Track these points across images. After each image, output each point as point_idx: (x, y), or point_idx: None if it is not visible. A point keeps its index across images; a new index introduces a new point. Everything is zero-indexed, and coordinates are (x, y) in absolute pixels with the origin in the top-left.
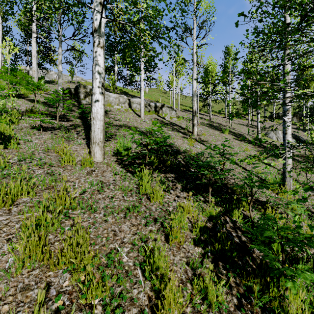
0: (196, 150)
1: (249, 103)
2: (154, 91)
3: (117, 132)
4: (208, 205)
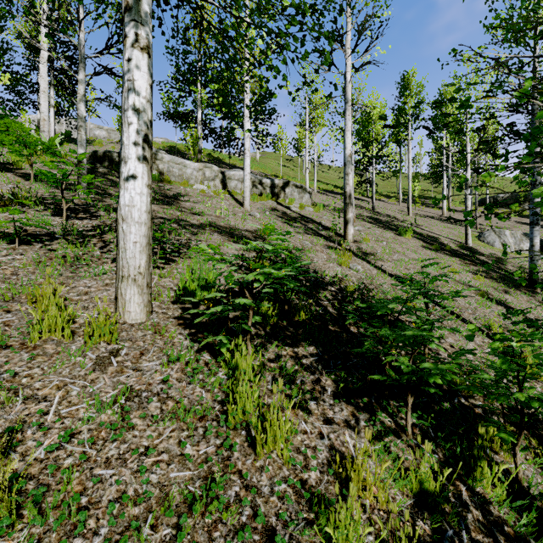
0: (355, 276)
1: (445, 179)
2: (270, 157)
3: (192, 241)
4: (412, 453)
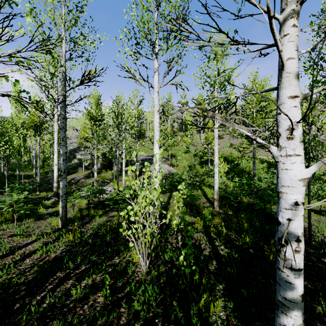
0: None
1: None
2: None
3: None
4: None
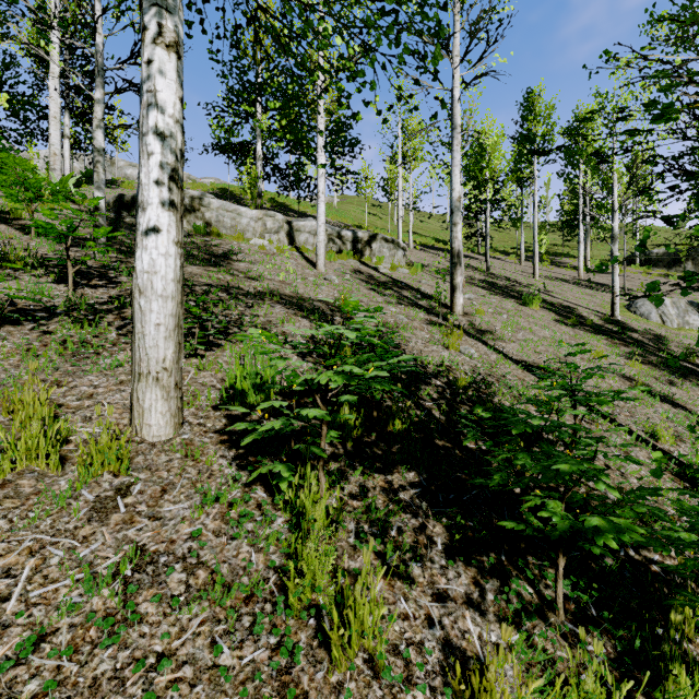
0: (467, 364)
1: (581, 229)
2: (351, 202)
3: (245, 316)
4: (570, 652)
